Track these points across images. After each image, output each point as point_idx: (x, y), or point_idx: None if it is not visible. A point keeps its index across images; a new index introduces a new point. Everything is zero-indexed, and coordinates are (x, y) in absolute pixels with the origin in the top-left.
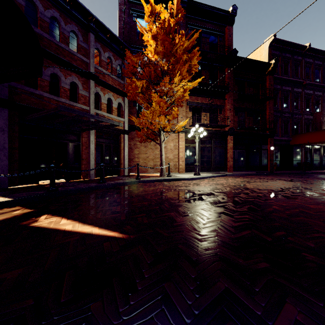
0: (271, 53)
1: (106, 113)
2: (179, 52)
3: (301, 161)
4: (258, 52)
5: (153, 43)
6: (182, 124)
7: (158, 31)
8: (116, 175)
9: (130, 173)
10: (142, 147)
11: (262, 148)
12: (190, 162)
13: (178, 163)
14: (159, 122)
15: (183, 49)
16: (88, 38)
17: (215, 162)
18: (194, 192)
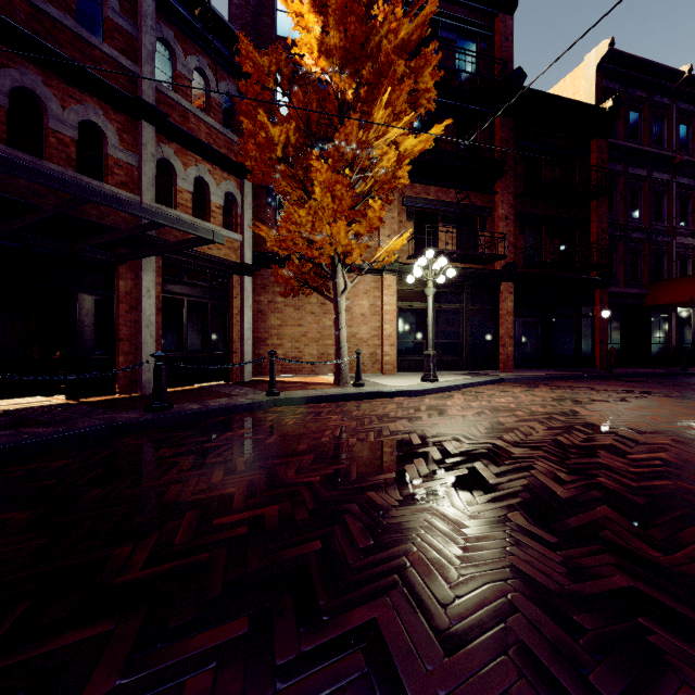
0: (601, 87)
1: (191, 217)
2: (387, 47)
3: (669, 344)
4: (568, 85)
5: (316, 24)
6: (393, 246)
7: None
8: (219, 381)
9: (258, 376)
10: (291, 308)
11: (581, 314)
12: (410, 347)
13: (380, 350)
14: (333, 239)
15: (396, 45)
16: (136, 7)
17: (470, 348)
18: (443, 443)
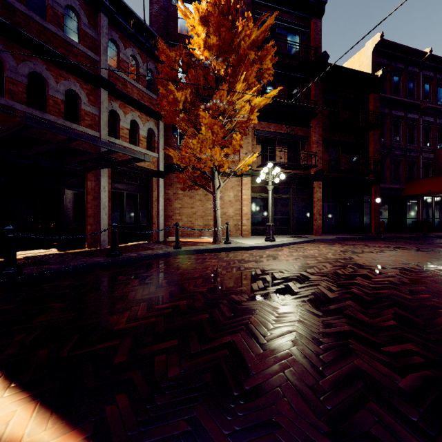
0: (376, 62)
1: (128, 144)
2: (244, 45)
3: (418, 219)
4: (356, 60)
5: (202, 32)
6: (247, 161)
7: (209, 10)
8: (144, 241)
9: (167, 238)
10: (187, 197)
11: (363, 200)
12: (259, 220)
13: (241, 223)
14: (212, 157)
15: (250, 42)
16: (97, 21)
17: (295, 221)
18: (273, 273)
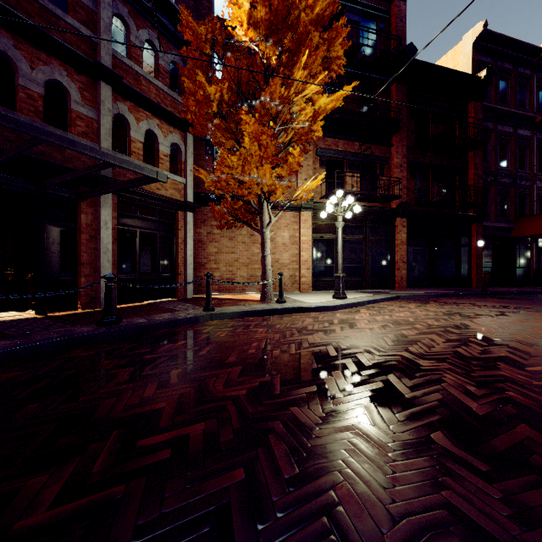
0: (476, 60)
1: (142, 162)
2: (304, 19)
3: (531, 268)
4: (449, 59)
5: (245, 0)
6: (309, 186)
7: None
8: (166, 298)
9: (199, 294)
10: (226, 238)
11: (461, 243)
12: (323, 270)
13: (298, 273)
14: (259, 180)
15: (312, 19)
16: None
17: (371, 271)
18: (356, 355)
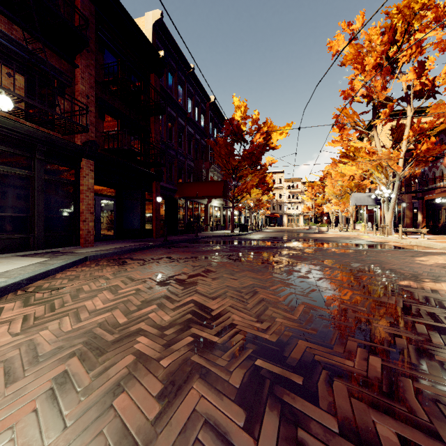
0: (155, 42)
1: None
2: None
3: (185, 221)
4: None
5: None
6: None
7: None
8: None
9: None
10: None
11: (145, 198)
12: None
13: None
14: None
15: None
16: None
17: (44, 223)
18: None
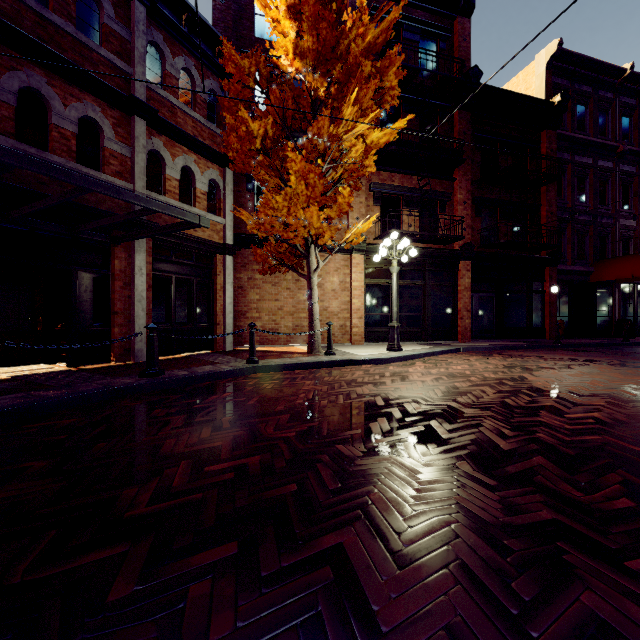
0: (551, 83)
1: (178, 202)
2: (355, 50)
3: (613, 317)
4: (521, 81)
5: (291, 29)
6: (360, 229)
7: None
8: (204, 350)
9: (239, 346)
10: (268, 284)
11: (532, 289)
12: (377, 319)
13: (350, 323)
14: (306, 223)
15: (364, 47)
16: (129, 13)
17: (431, 320)
18: (403, 404)
